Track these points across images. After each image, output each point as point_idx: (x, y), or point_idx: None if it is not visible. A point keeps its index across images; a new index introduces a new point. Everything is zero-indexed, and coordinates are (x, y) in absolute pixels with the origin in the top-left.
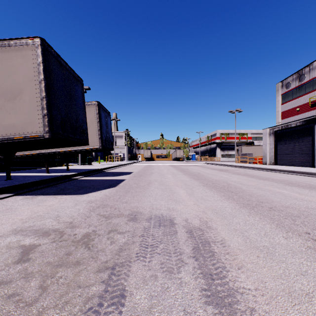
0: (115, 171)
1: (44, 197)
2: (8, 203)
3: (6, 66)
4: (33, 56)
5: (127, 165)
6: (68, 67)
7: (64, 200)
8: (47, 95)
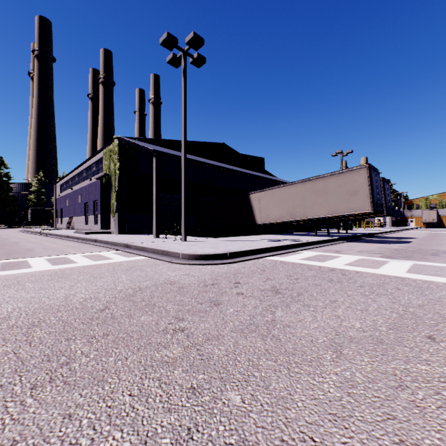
0: (391, 236)
1: (366, 243)
2: (353, 243)
3: (350, 180)
4: (365, 173)
5: (397, 232)
6: (375, 169)
7: (382, 245)
8: (372, 191)
